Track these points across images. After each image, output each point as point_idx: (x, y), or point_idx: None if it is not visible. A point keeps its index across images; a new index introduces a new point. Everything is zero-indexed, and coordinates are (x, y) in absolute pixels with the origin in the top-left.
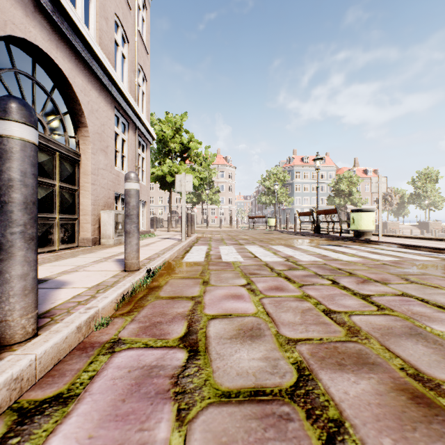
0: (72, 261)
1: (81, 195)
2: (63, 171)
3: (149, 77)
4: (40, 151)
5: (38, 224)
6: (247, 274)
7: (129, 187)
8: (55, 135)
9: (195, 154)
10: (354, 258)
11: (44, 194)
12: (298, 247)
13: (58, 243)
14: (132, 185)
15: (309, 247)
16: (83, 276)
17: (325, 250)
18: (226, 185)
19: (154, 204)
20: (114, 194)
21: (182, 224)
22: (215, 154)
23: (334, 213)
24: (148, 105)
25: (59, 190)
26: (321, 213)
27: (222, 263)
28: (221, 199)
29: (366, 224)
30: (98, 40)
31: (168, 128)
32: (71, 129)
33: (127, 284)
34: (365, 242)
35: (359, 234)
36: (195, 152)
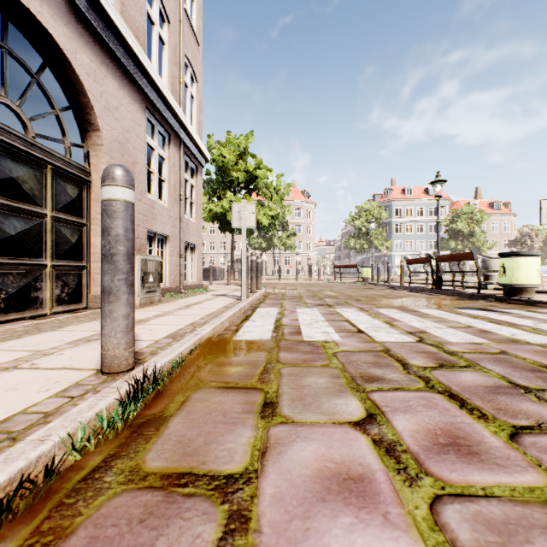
0: (40, 340)
1: (91, 232)
2: (60, 195)
3: (200, 77)
4: (16, 161)
5: (12, 275)
6: (359, 381)
7: (109, 196)
8: (45, 139)
9: (264, 184)
10: (546, 337)
11: (23, 228)
12: (422, 311)
13: (50, 303)
14: (115, 191)
15: (442, 313)
16: (3, 387)
17: (473, 319)
18: (303, 227)
19: (214, 250)
20: (146, 232)
21: (242, 276)
22: (290, 184)
23: (468, 258)
24: (199, 114)
25: (53, 224)
26: (445, 260)
27: (303, 344)
28: (297, 244)
29: (527, 276)
30: (118, 6)
31: (229, 151)
32: (77, 135)
33: (55, 433)
34: (527, 303)
35: (515, 291)
36: (264, 182)
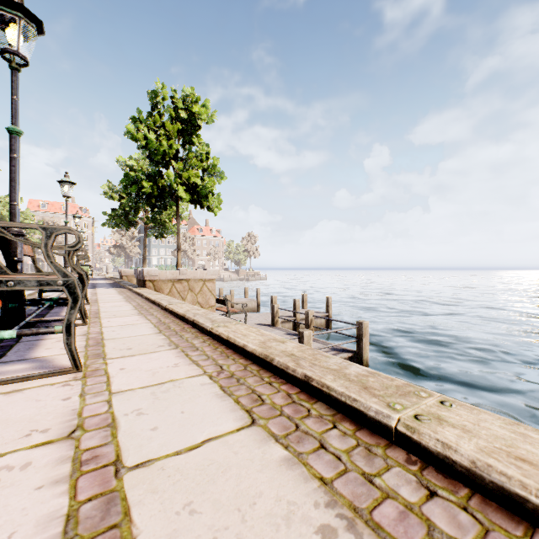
0: None
1: None
2: None
3: None
4: None
5: None
6: None
7: None
8: None
9: None
10: None
11: None
12: None
13: None
14: None
15: None
16: None
17: None
18: None
19: None
20: None
21: None
22: None
23: None
24: None
25: None
26: None
27: None
28: None
29: None
30: None
31: (6, 211)
32: None
33: None
34: None
35: None
36: None
